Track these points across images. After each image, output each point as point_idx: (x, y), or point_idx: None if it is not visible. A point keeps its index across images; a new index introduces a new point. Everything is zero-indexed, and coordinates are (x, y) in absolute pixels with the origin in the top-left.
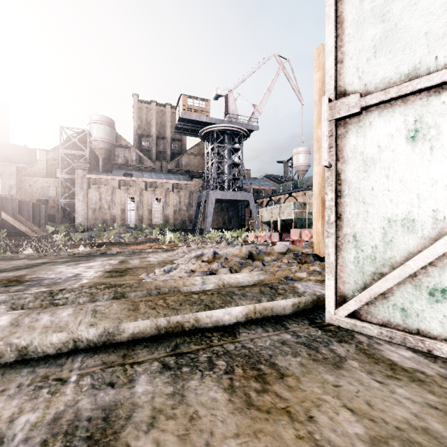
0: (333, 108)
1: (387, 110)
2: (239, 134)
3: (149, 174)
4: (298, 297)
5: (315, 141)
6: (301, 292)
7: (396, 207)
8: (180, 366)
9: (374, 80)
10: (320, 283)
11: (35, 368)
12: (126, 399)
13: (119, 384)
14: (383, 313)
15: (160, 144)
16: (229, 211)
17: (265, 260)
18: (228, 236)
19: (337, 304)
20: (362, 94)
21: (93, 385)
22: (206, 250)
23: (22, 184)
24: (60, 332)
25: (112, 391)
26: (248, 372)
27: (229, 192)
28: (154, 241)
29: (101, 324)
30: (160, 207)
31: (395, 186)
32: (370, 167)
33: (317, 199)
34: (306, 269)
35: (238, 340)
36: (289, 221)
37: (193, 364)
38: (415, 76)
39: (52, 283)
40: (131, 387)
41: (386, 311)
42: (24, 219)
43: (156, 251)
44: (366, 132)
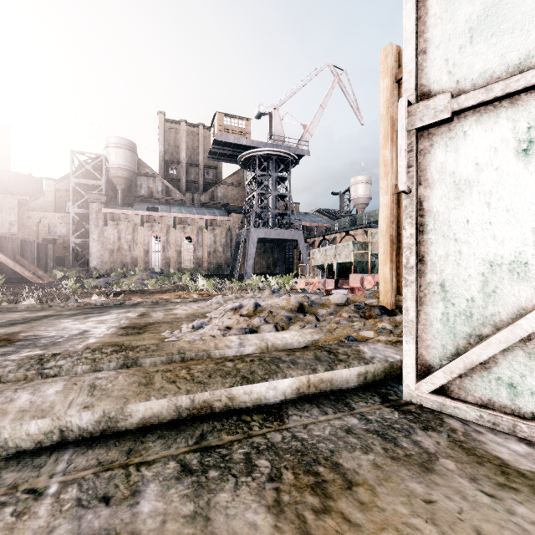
0: (413, 114)
1: (489, 114)
2: (286, 160)
3: (178, 209)
4: (365, 364)
5: (381, 165)
6: (368, 358)
7: (501, 246)
8: (206, 468)
9: (469, 75)
10: (393, 346)
11: (1, 472)
12: (125, 524)
13: (117, 499)
14: (483, 389)
15: (192, 173)
16: (274, 253)
17: (319, 313)
18: (272, 283)
19: (418, 375)
20: (452, 94)
21: (80, 500)
22: (245, 301)
23: (25, 220)
24: (41, 418)
25: (105, 511)
26: (302, 478)
27: (274, 230)
28: (183, 289)
29: (100, 406)
30: (192, 248)
31: (500, 217)
32: (464, 192)
33: (384, 237)
34: (372, 327)
35: (287, 427)
36: (347, 264)
37: (225, 465)
38: (529, 67)
39: (50, 343)
40: (134, 505)
41: (487, 386)
42: (27, 262)
43: (186, 301)
44: (458, 145)
